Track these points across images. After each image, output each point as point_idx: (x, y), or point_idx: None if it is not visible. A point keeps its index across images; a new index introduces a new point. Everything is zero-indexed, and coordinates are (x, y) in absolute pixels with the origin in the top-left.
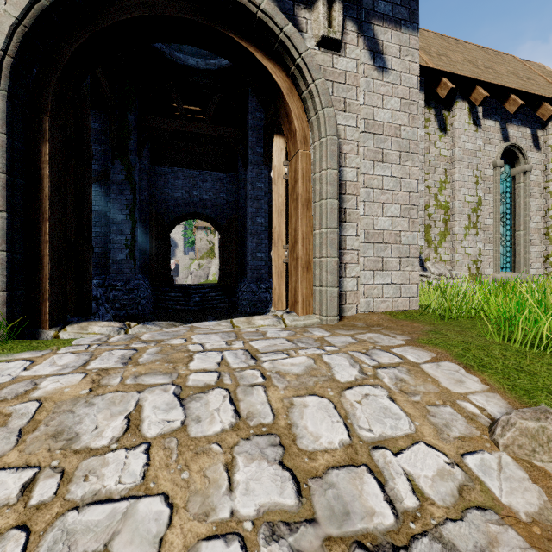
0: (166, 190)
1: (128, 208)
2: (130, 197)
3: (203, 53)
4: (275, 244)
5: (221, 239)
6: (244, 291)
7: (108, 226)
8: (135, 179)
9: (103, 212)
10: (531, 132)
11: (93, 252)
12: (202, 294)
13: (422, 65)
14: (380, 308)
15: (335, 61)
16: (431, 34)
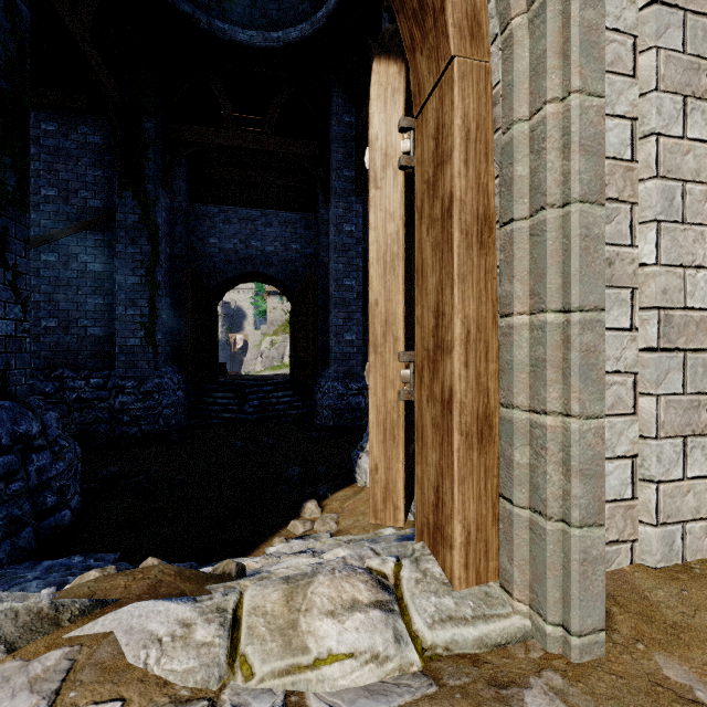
0: (211, 239)
1: (145, 266)
2: (147, 249)
3: (260, 23)
4: (376, 347)
5: (292, 311)
6: (325, 392)
7: (114, 294)
8: (157, 221)
9: (106, 273)
10: None
11: (92, 334)
12: (263, 394)
13: None
14: (703, 550)
15: None
16: None
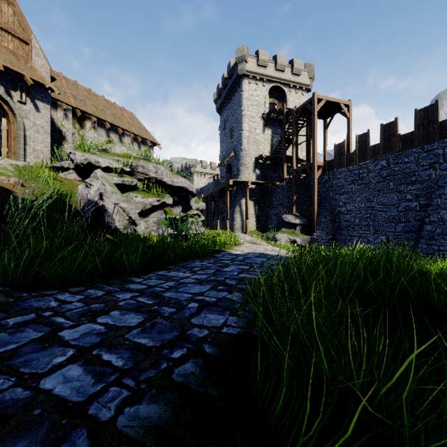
0: None
1: None
2: None
3: None
4: (3, 147)
5: None
6: None
7: None
8: None
9: None
10: (119, 137)
11: None
12: None
13: (69, 104)
14: None
15: (24, 106)
16: (83, 88)
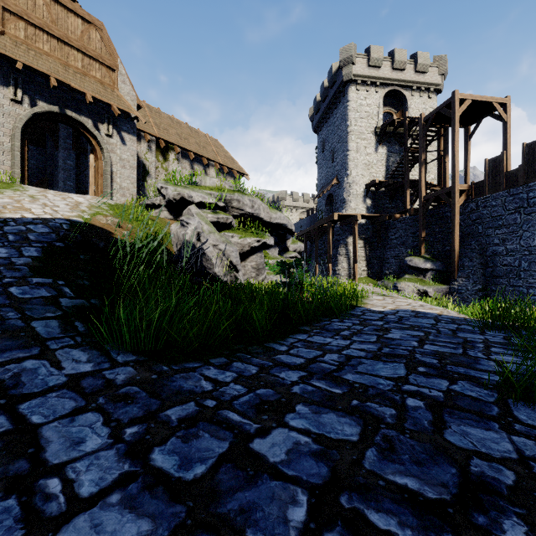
0: None
1: None
2: None
3: None
4: (91, 186)
5: None
6: None
7: None
8: None
9: None
10: (204, 168)
11: None
12: None
13: (153, 134)
14: None
15: (110, 140)
16: (166, 116)
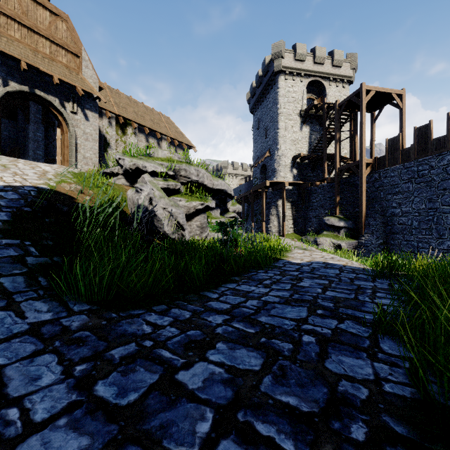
0: None
1: None
2: None
3: None
4: (58, 155)
5: None
6: None
7: None
8: None
9: None
10: (157, 141)
11: None
12: None
13: (113, 112)
14: None
15: (75, 116)
16: (124, 96)
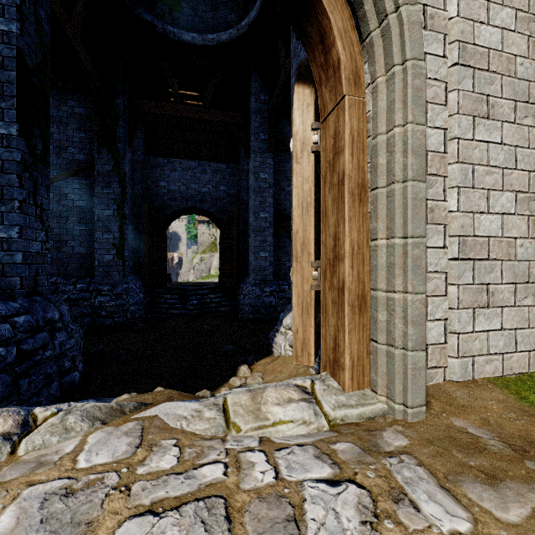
0: (161, 182)
1: (116, 202)
2: (118, 191)
3: (200, 28)
4: (297, 258)
5: (221, 235)
6: (246, 294)
7: (94, 223)
8: (125, 170)
9: (88, 207)
10: None
11: (77, 252)
12: (200, 296)
13: None
14: (484, 372)
15: None
16: None
